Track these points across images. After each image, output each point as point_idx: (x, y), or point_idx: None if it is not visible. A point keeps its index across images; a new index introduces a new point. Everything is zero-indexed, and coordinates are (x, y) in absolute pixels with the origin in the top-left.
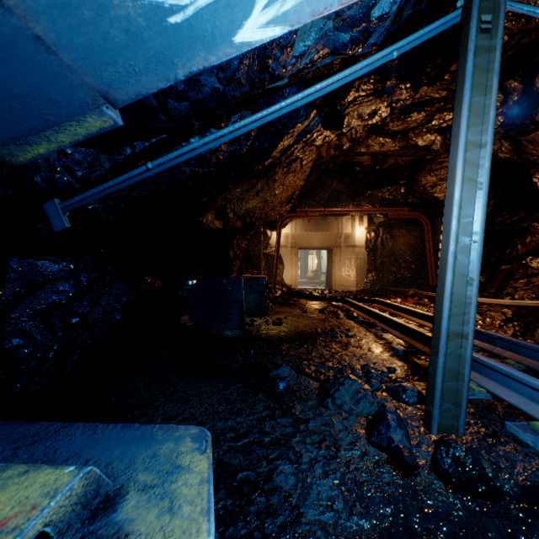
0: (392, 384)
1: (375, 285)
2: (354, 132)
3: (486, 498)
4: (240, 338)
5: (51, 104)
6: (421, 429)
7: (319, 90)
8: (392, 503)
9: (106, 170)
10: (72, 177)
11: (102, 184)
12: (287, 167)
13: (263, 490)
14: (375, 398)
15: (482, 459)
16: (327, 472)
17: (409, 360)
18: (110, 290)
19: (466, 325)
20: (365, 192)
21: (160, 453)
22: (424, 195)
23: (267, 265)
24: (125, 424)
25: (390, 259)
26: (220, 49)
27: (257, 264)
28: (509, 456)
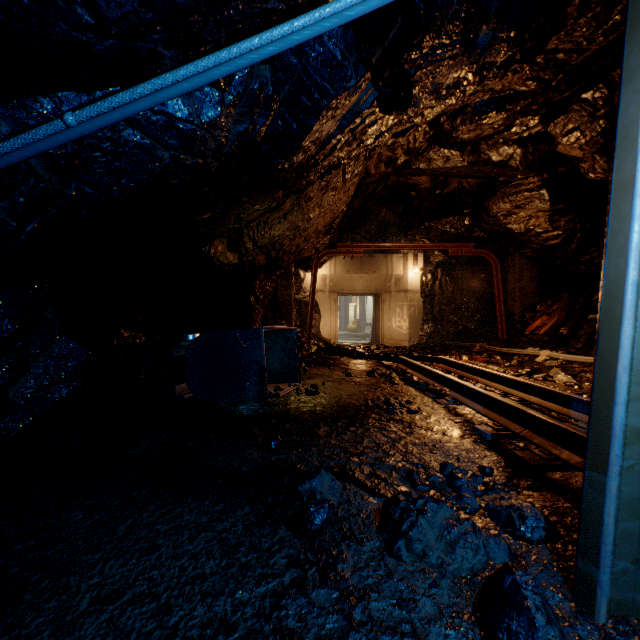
0: (496, 501)
1: (432, 338)
2: (412, 140)
3: None
4: (259, 416)
5: None
6: (572, 604)
7: None
8: None
9: (3, 137)
10: None
11: None
12: (326, 180)
13: None
14: (479, 537)
15: None
16: None
17: (503, 448)
18: (50, 351)
19: None
20: (421, 223)
21: None
22: (494, 227)
23: (299, 314)
24: None
25: (450, 307)
26: None
27: (287, 312)
28: None
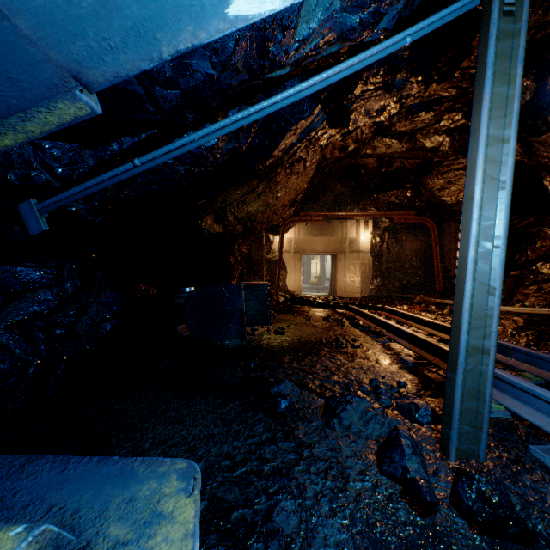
0: (403, 401)
1: (380, 291)
2: (359, 133)
3: (517, 541)
4: (240, 348)
5: (11, 84)
6: (437, 453)
7: (325, 79)
8: (411, 549)
9: (90, 168)
10: (50, 174)
11: (84, 183)
12: (290, 168)
13: (261, 534)
14: (385, 418)
15: (511, 494)
16: (334, 510)
17: (419, 372)
18: (99, 299)
19: (488, 339)
20: (370, 195)
21: (139, 496)
22: (431, 199)
23: (269, 271)
24: (102, 457)
25: (396, 265)
26: (211, 23)
27: (259, 269)
28: (538, 486)
